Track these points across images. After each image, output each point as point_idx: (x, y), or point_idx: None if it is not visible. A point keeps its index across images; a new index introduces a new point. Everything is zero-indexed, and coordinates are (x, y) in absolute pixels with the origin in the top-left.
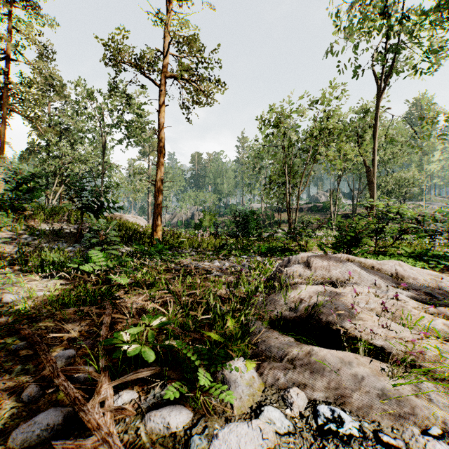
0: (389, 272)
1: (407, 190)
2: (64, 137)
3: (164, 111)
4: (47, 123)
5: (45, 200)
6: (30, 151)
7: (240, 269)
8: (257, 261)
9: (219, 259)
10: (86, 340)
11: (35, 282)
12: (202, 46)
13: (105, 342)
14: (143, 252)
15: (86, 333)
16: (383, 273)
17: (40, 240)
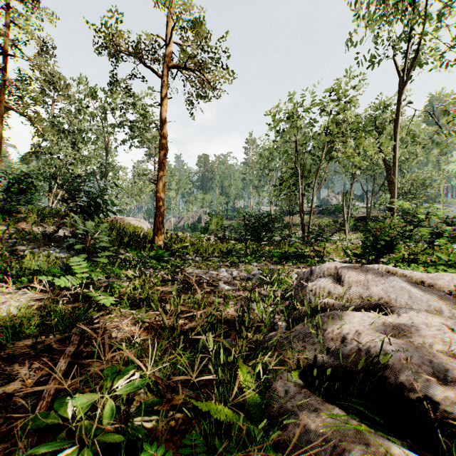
0: (445, 289)
1: (424, 192)
2: (67, 138)
3: (166, 104)
4: (46, 121)
5: (48, 203)
6: (32, 153)
7: (254, 287)
8: (270, 270)
9: (226, 267)
10: (28, 398)
11: (7, 296)
12: (208, 34)
13: (35, 420)
14: (141, 259)
15: (33, 383)
16: (440, 292)
17: (29, 245)
